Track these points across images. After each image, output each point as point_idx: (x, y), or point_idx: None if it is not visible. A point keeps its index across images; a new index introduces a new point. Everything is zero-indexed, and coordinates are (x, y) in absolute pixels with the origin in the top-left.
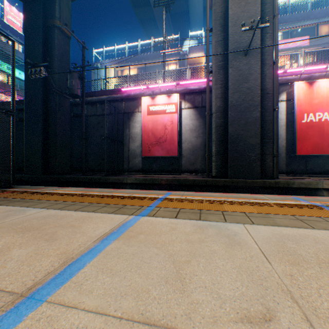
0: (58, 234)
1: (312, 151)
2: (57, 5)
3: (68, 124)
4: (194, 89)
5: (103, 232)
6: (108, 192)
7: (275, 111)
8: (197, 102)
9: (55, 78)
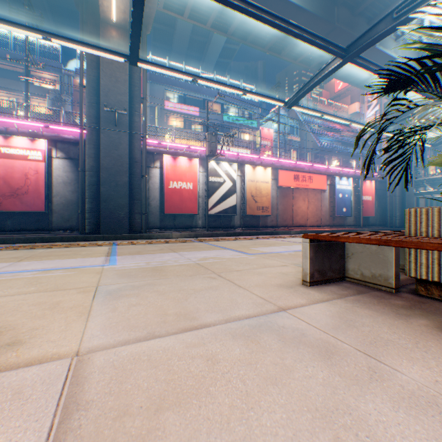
0: None
1: (176, 211)
2: None
3: None
4: (70, 139)
5: None
6: None
7: (145, 177)
8: (74, 153)
9: None
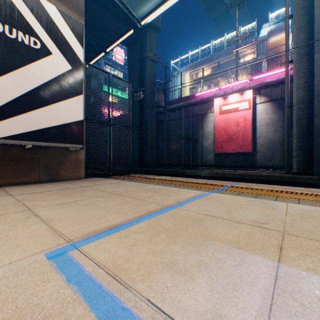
0: (169, 194)
1: None
2: (148, 42)
3: (155, 129)
4: (271, 82)
5: (190, 196)
6: (188, 180)
7: None
8: (275, 94)
9: (147, 96)
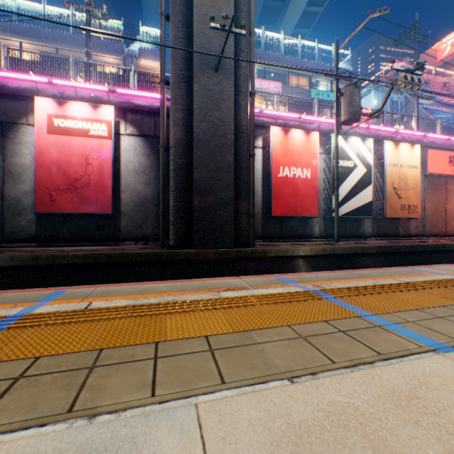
0: None
1: (287, 212)
2: None
3: None
4: (143, 106)
5: None
6: None
7: (252, 157)
8: (148, 128)
9: None
